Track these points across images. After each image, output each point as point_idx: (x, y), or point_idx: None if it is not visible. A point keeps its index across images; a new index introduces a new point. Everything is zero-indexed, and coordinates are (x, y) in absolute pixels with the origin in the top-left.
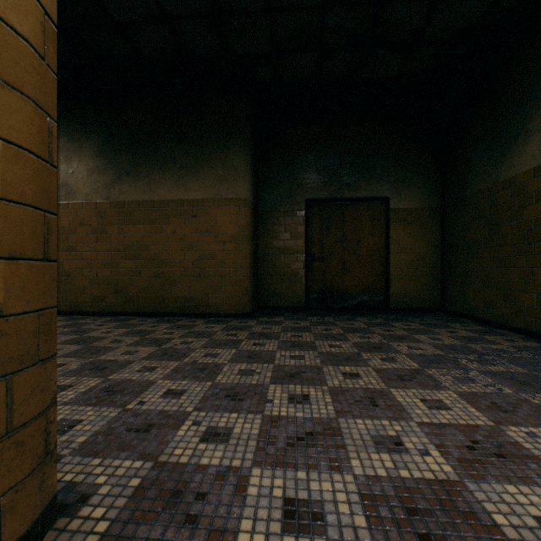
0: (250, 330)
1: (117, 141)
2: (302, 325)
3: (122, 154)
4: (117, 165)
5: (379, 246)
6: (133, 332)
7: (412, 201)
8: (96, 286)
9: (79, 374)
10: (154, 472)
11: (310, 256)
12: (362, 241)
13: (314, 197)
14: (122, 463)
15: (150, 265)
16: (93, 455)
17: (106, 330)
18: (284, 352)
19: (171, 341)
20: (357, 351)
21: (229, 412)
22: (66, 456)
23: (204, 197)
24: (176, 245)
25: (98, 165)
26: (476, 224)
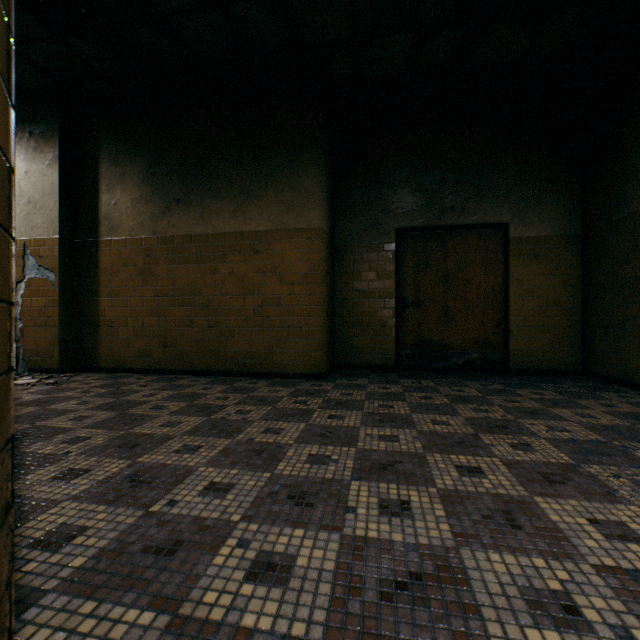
0: (325, 397)
1: (165, 164)
2: (392, 391)
3: (171, 179)
4: (165, 192)
5: (494, 287)
6: (180, 396)
7: (541, 227)
8: (142, 339)
9: (102, 454)
10: (168, 636)
11: (402, 301)
12: (471, 281)
13: (407, 225)
14: (124, 614)
15: (203, 312)
16: (86, 593)
17: (148, 392)
18: (370, 429)
19: (224, 408)
20: (473, 431)
21: (291, 527)
22: (49, 591)
23: (267, 228)
24: (234, 288)
25: (144, 193)
26: (638, 255)
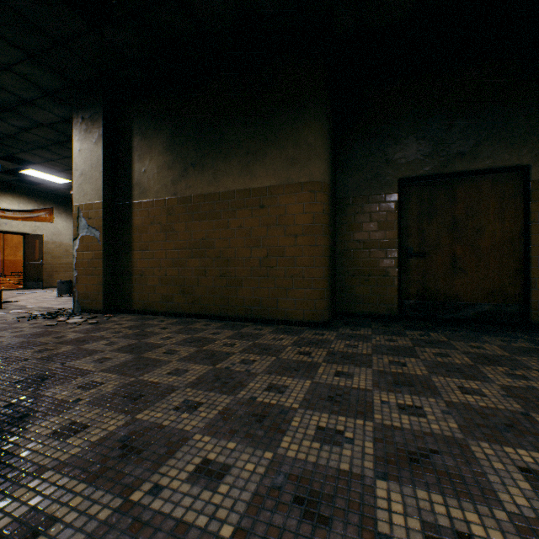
0: (329, 348)
1: (183, 133)
2: (400, 345)
3: (188, 146)
4: (183, 158)
5: (511, 235)
6: (192, 340)
7: None
8: (165, 286)
9: (106, 404)
10: None
11: (405, 251)
12: (483, 229)
13: (411, 174)
14: None
15: (215, 263)
16: None
17: (166, 334)
18: (385, 394)
19: (229, 357)
20: (520, 407)
21: None
22: None
23: (272, 184)
24: (241, 241)
25: (166, 160)
26: None
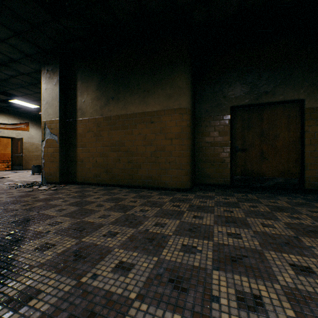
0: (190, 203)
1: (106, 79)
2: (230, 201)
3: (109, 87)
4: (106, 94)
5: (294, 139)
6: (112, 199)
7: None
8: (96, 168)
9: (65, 233)
10: None
11: (234, 148)
12: (278, 135)
13: (237, 104)
14: None
15: (125, 155)
16: None
17: (97, 196)
18: (220, 227)
19: (133, 208)
20: (294, 234)
21: (171, 311)
22: None
23: (158, 109)
24: (140, 142)
25: (97, 95)
26: None
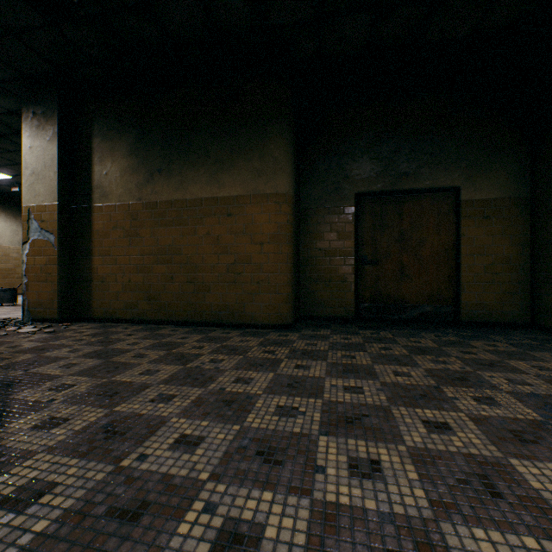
0: (291, 347)
1: (149, 138)
2: (353, 342)
3: (154, 151)
4: (149, 163)
5: (446, 246)
6: (161, 345)
7: (491, 190)
8: (129, 293)
9: (83, 402)
10: None
11: (360, 259)
12: (424, 240)
13: (366, 190)
14: None
15: (182, 269)
16: None
17: (133, 340)
18: (335, 380)
19: (198, 357)
20: (435, 383)
21: (260, 488)
22: None
23: (239, 193)
24: (209, 248)
25: (131, 164)
26: None
